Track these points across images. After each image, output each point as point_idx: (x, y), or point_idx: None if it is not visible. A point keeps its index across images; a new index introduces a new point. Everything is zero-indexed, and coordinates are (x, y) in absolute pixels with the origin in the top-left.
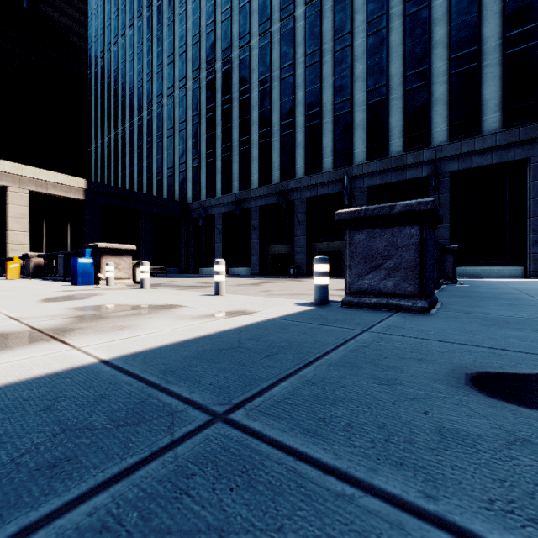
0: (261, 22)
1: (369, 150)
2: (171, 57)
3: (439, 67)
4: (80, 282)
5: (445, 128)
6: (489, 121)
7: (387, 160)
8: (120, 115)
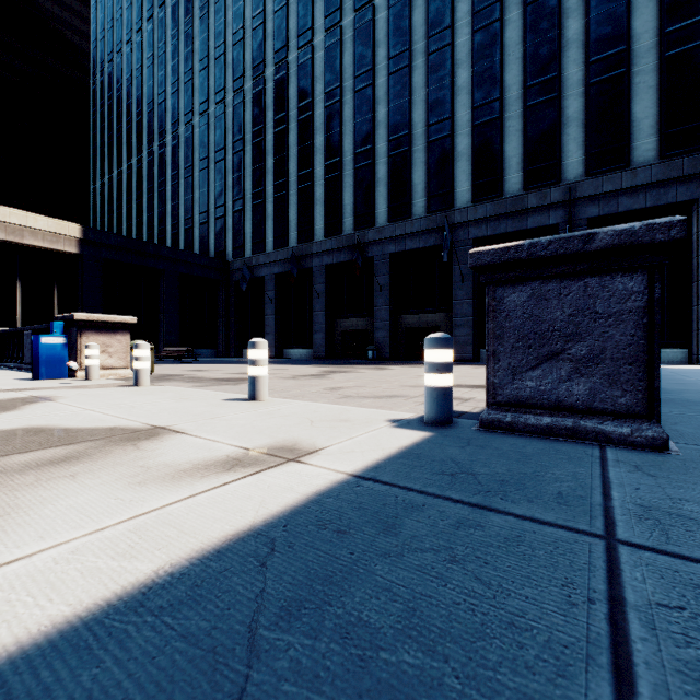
0: (328, 12)
1: (476, 189)
2: (205, 61)
3: (572, 75)
4: (43, 373)
5: (581, 158)
6: (642, 148)
7: (502, 201)
8: (135, 140)
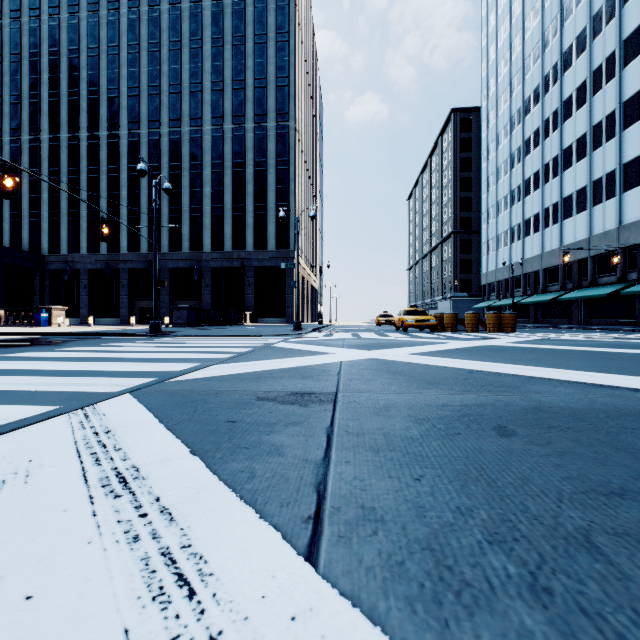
0: (131, 120)
1: (213, 245)
2: (18, 98)
3: (250, 207)
4: (42, 325)
5: (253, 242)
6: (271, 244)
7: (223, 253)
8: None
